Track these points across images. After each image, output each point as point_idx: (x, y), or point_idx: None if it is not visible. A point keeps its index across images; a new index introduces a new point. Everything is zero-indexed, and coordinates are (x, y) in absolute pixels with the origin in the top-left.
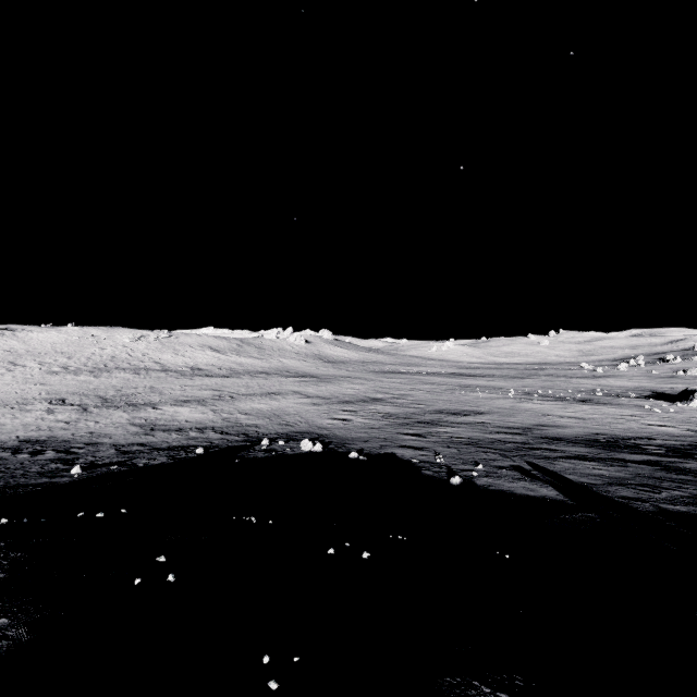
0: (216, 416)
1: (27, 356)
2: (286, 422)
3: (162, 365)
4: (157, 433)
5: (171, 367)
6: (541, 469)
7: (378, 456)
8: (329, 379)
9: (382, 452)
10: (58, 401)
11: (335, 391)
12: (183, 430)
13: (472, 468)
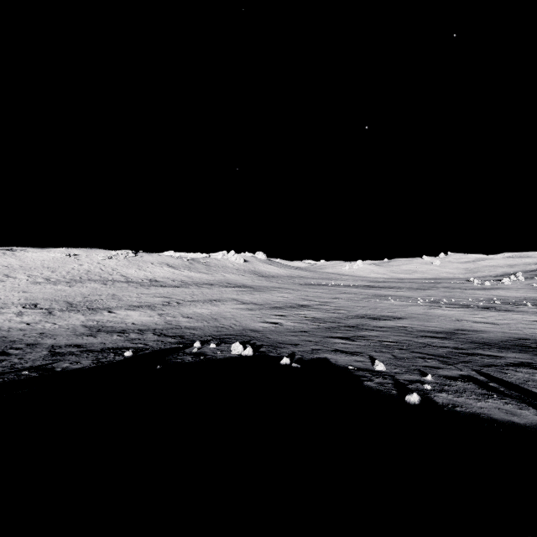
0: (160, 319)
1: (20, 270)
2: (222, 324)
3: (127, 277)
4: (100, 335)
5: (133, 279)
6: (498, 381)
7: (311, 362)
8: (262, 289)
9: (315, 357)
10: (31, 305)
11: (267, 299)
12: (125, 332)
13: (420, 379)
